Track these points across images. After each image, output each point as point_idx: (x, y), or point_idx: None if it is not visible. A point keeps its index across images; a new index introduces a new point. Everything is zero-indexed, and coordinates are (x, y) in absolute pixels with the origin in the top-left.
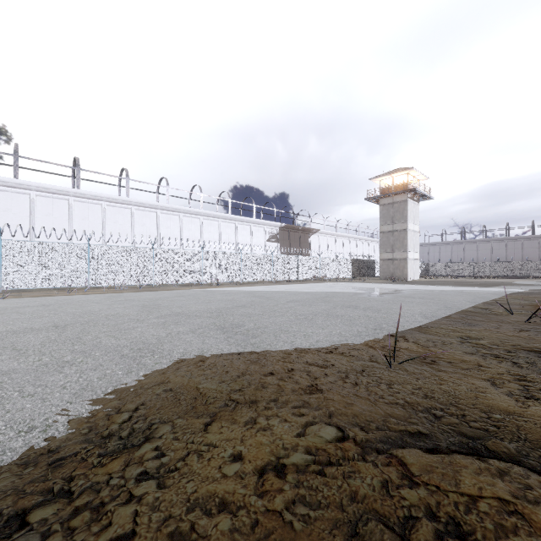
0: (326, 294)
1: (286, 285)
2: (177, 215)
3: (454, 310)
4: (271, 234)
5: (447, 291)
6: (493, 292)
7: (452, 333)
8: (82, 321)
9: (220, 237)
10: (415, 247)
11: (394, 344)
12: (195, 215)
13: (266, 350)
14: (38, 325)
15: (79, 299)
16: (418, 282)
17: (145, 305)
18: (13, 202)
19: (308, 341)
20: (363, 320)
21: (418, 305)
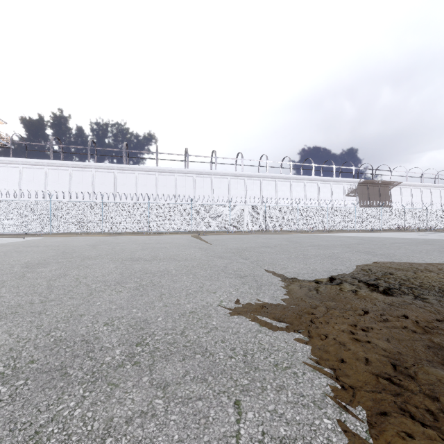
0: (425, 240)
1: (374, 233)
2: (273, 180)
3: None
4: (350, 190)
5: None
6: None
7: None
8: (271, 245)
9: (305, 194)
10: None
11: None
12: (286, 180)
13: (409, 261)
14: (255, 246)
15: (241, 237)
16: None
17: (287, 241)
18: (186, 182)
19: (435, 261)
20: None
21: None
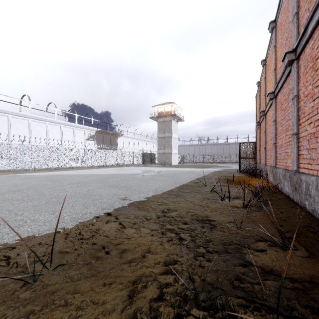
0: (110, 176)
1: (92, 169)
2: (5, 115)
3: (178, 185)
4: (90, 135)
5: (185, 171)
6: (206, 171)
7: (160, 206)
8: None
9: (47, 135)
10: (176, 146)
11: (98, 228)
12: (24, 117)
13: None
14: None
15: None
16: (176, 166)
17: None
18: None
19: (2, 237)
20: (105, 199)
21: (160, 182)
